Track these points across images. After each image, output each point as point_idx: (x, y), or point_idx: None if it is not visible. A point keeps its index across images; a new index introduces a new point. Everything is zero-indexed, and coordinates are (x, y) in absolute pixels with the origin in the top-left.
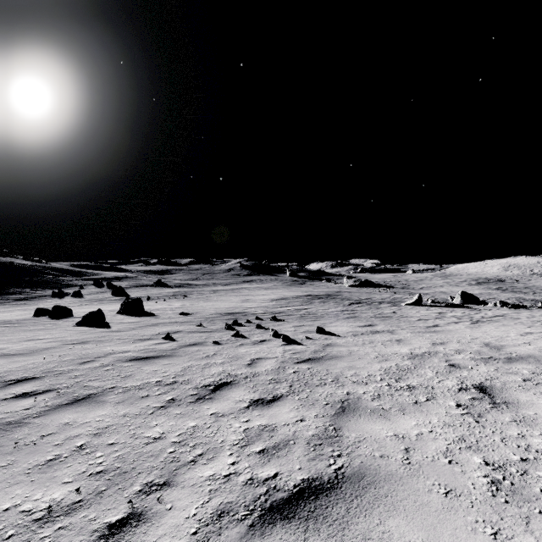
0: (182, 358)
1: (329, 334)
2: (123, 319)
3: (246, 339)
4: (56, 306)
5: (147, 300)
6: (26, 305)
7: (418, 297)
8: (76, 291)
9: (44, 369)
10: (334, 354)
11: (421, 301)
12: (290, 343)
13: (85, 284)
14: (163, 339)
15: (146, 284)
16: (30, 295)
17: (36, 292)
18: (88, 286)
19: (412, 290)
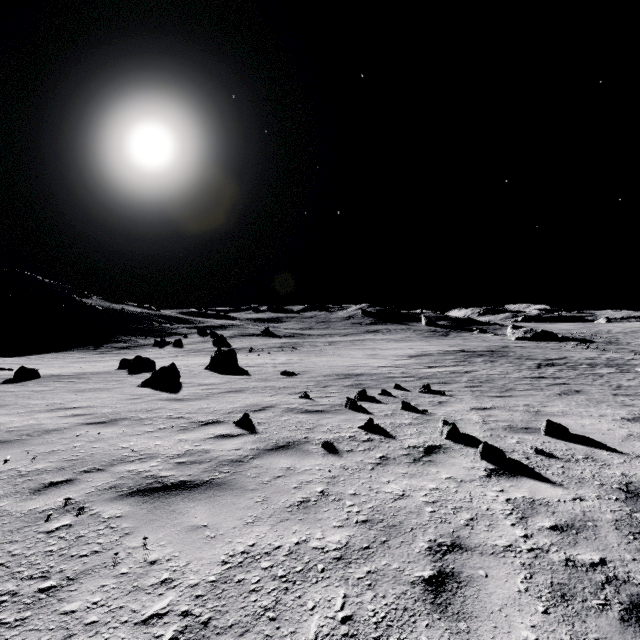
0: (243, 503)
1: (585, 443)
2: (205, 378)
3: (389, 439)
4: (137, 357)
5: (249, 352)
6: (126, 354)
7: None
8: (177, 340)
9: None
10: None
11: None
12: (507, 468)
13: (190, 333)
14: (236, 424)
15: (252, 333)
16: (134, 344)
17: (140, 341)
18: (192, 335)
19: (629, 346)
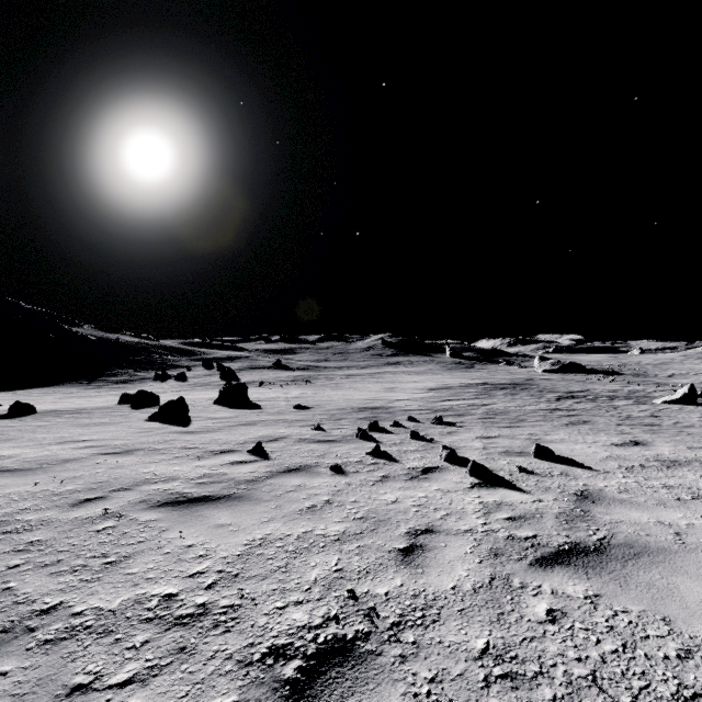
0: (260, 509)
1: (566, 463)
2: (215, 412)
3: (393, 462)
4: (140, 391)
5: (259, 386)
6: (124, 389)
7: (689, 390)
8: (180, 373)
9: (3, 514)
10: (632, 536)
11: (695, 396)
12: (489, 482)
13: (194, 366)
14: (250, 452)
15: (262, 365)
16: (132, 378)
17: (139, 374)
18: (196, 368)
19: (655, 378)
